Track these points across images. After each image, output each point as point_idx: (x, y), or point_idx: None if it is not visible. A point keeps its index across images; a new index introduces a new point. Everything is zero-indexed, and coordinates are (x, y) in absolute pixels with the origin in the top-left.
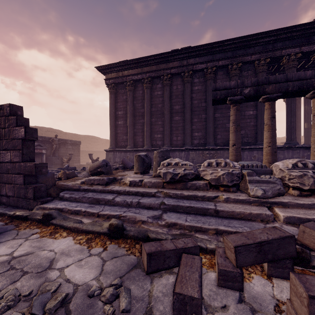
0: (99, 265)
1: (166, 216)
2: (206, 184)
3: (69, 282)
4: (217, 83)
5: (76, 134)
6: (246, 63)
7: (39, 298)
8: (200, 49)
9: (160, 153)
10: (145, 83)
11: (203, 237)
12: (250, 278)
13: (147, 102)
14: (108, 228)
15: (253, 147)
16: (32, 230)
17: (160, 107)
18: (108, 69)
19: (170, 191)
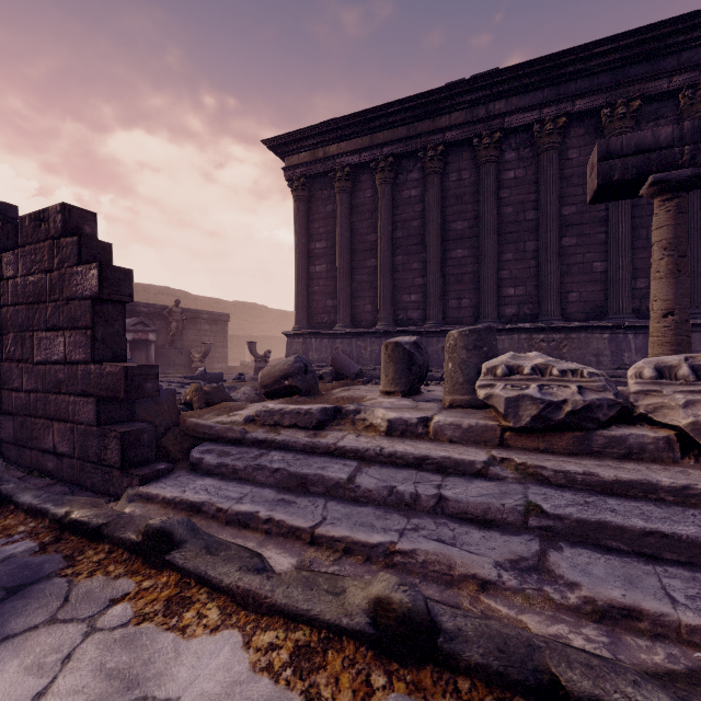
0: None
1: (571, 569)
2: (670, 440)
3: None
4: (614, 138)
5: (217, 300)
6: (654, 100)
7: None
8: (524, 75)
9: (470, 336)
10: (381, 171)
11: None
12: None
13: (385, 217)
14: (369, 613)
15: None
16: (112, 583)
17: (416, 226)
18: (292, 144)
19: (537, 462)
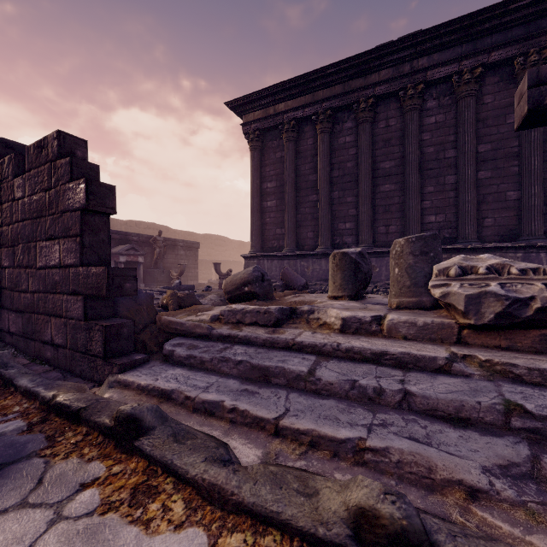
0: None
1: None
2: None
3: None
4: (544, 66)
5: (190, 233)
6: None
7: None
8: (444, 33)
9: (417, 243)
10: (321, 122)
11: None
12: None
13: (324, 160)
14: (349, 524)
15: None
16: (85, 466)
17: (349, 167)
18: (248, 105)
19: (505, 359)
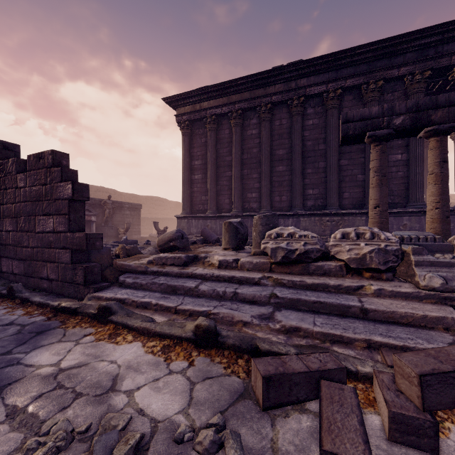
0: (186, 390)
1: (281, 316)
2: (341, 267)
3: (143, 415)
4: (349, 112)
5: (134, 195)
6: (391, 81)
7: (101, 438)
8: (317, 64)
9: (264, 219)
10: (234, 118)
11: (347, 353)
12: (445, 430)
13: (237, 146)
14: (194, 331)
15: (403, 211)
16: (84, 330)
17: (255, 152)
18: (180, 101)
19: (282, 277)
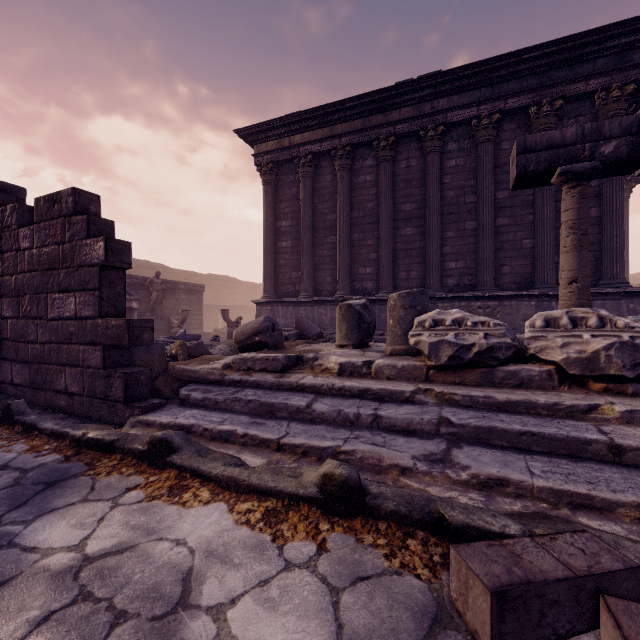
0: (324, 605)
1: (466, 458)
2: (550, 373)
3: None
4: (530, 136)
5: (192, 273)
6: (574, 100)
7: None
8: (463, 76)
9: (407, 298)
10: (339, 158)
11: (609, 530)
12: None
13: (344, 199)
14: (319, 486)
15: (593, 292)
16: (126, 478)
17: (370, 207)
18: (261, 134)
19: (451, 390)
